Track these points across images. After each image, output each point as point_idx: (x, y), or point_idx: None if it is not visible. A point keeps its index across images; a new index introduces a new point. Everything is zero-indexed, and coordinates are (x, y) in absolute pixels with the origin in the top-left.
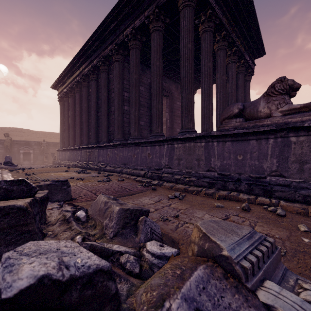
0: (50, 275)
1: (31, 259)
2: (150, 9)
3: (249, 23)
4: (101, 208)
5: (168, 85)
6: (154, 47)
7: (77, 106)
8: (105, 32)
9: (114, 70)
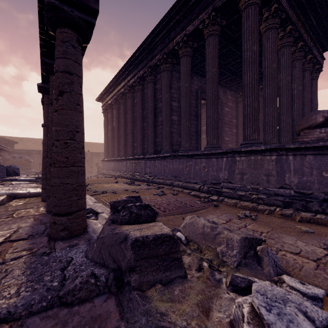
0: (313, 326)
1: (278, 305)
2: (205, 13)
3: (320, 11)
4: (207, 233)
5: None
6: (210, 53)
7: (122, 117)
8: (153, 42)
9: (162, 79)
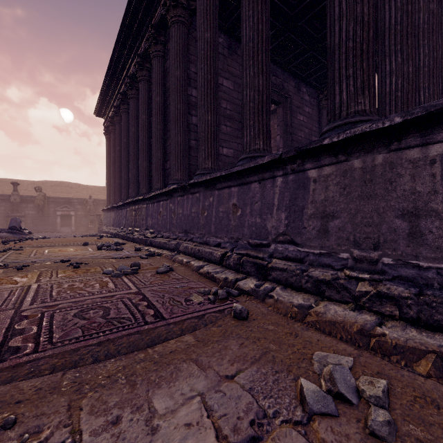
0: None
1: None
2: None
3: None
4: None
5: (280, 81)
6: None
7: (124, 134)
8: None
9: (170, 42)
